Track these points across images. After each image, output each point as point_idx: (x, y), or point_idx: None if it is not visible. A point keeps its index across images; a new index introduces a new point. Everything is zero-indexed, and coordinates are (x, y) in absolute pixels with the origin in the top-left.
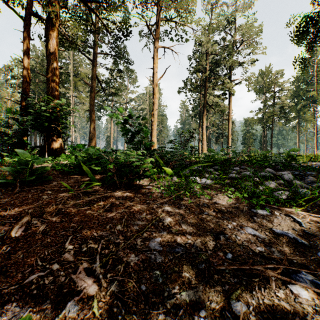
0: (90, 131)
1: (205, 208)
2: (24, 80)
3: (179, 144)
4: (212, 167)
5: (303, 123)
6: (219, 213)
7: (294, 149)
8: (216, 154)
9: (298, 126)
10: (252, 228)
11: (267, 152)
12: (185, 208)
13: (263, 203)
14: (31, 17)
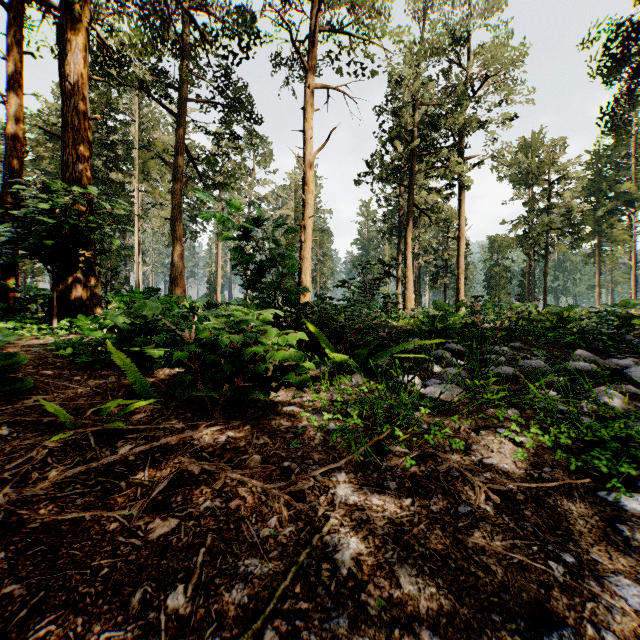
0: (172, 262)
1: (458, 485)
2: (10, 144)
3: (360, 290)
4: (444, 346)
5: (608, 246)
6: (505, 506)
7: (627, 303)
8: (450, 315)
9: (599, 252)
10: (635, 580)
11: (565, 308)
12: (399, 489)
13: (630, 471)
14: (26, 2)
